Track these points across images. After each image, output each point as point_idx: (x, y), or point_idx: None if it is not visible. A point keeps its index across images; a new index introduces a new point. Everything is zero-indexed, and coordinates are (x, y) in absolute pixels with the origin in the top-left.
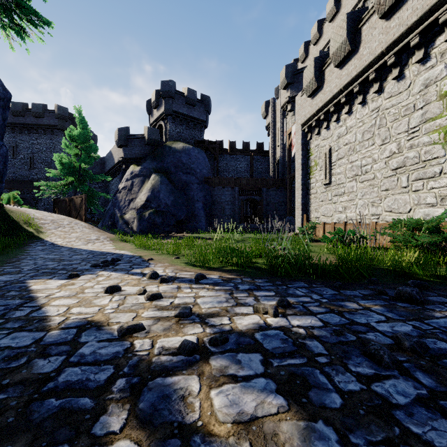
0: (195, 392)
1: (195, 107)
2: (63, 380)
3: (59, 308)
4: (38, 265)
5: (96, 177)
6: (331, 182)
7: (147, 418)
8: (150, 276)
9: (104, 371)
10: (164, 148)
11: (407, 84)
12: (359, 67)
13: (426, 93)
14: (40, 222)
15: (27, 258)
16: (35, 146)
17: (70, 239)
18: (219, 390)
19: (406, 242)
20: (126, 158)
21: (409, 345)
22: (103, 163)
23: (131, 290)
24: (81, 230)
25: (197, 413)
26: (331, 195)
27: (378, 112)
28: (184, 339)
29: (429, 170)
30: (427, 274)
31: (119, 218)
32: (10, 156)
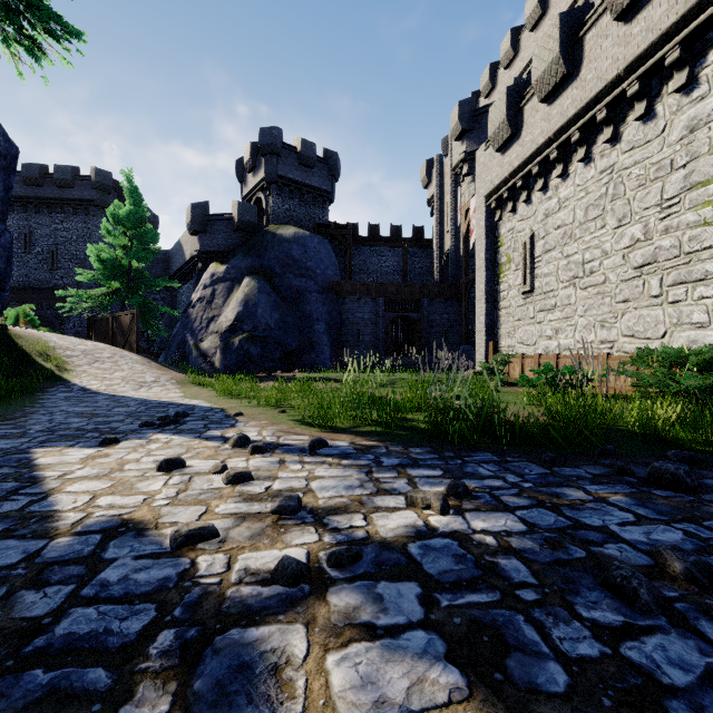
0: (298, 657)
1: (314, 170)
2: (63, 633)
3: (78, 497)
4: (54, 424)
5: (156, 282)
6: (534, 289)
7: (206, 712)
8: (235, 443)
9: (138, 616)
10: (264, 235)
11: (660, 128)
12: (580, 101)
13: (691, 141)
14: (64, 354)
15: (39, 412)
16: (59, 233)
17: (113, 382)
18: (342, 653)
19: (660, 387)
20: (204, 251)
21: (683, 568)
22: (168, 259)
23: (202, 465)
24: (130, 367)
25: (299, 702)
26: (534, 311)
27: (611, 173)
28: (283, 556)
29: (696, 268)
30: (697, 440)
31: (192, 348)
32: (20, 250)
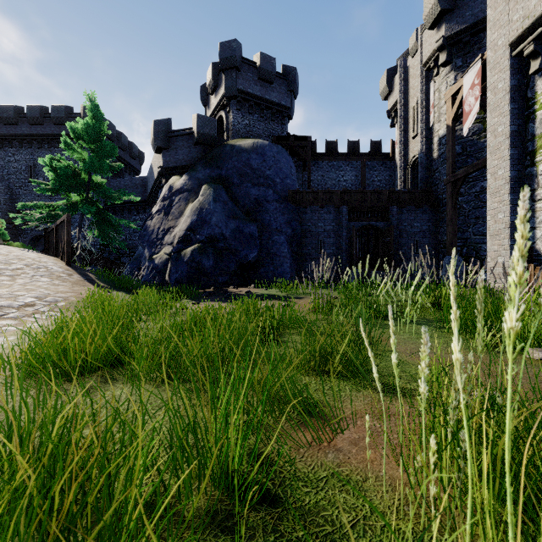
0: None
1: (273, 86)
2: None
3: None
4: None
5: (109, 192)
6: None
7: None
8: None
9: None
10: (223, 147)
11: None
12: None
13: None
14: None
15: None
16: None
17: None
18: None
19: None
20: (167, 167)
21: None
22: (145, 184)
23: None
24: (27, 282)
25: None
26: None
27: None
28: None
29: None
30: None
31: (146, 261)
32: (26, 180)
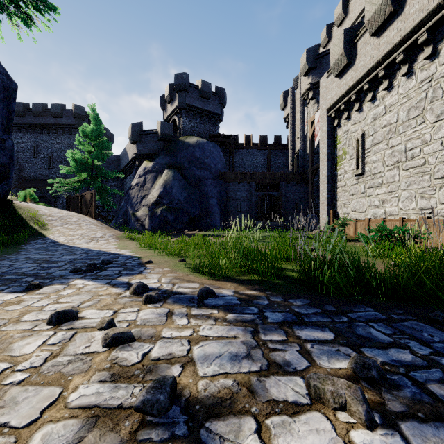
0: None
1: (209, 100)
2: None
3: None
4: (10, 268)
5: (108, 173)
6: (364, 172)
7: None
8: (134, 291)
9: None
10: (177, 143)
11: None
12: (404, 30)
13: None
14: (47, 219)
15: (10, 259)
16: (54, 145)
17: (74, 237)
18: None
19: None
20: (140, 154)
21: None
22: (119, 160)
23: (94, 317)
24: (88, 227)
25: None
26: (364, 188)
27: (430, 82)
28: None
29: None
30: None
31: (131, 216)
32: (31, 156)
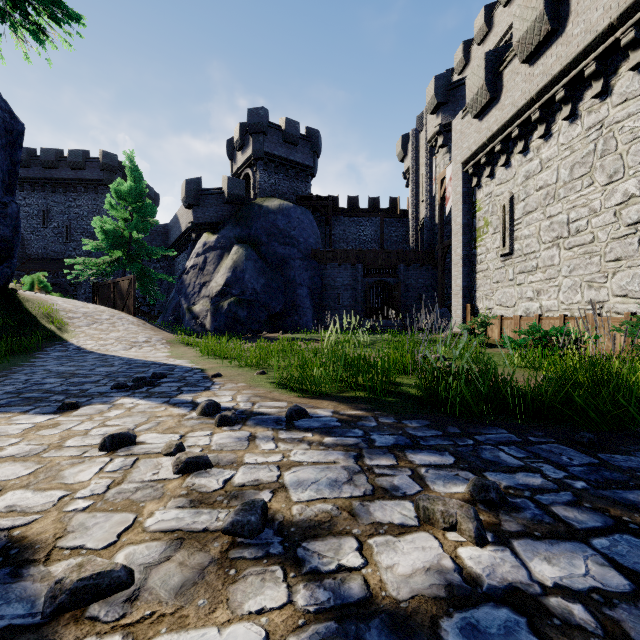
0: None
1: (297, 147)
2: None
3: None
4: (28, 384)
5: (153, 251)
6: (513, 251)
7: None
8: (203, 411)
9: None
10: (252, 207)
11: None
12: (566, 57)
13: None
14: (67, 316)
15: (23, 371)
16: (73, 210)
17: (107, 342)
18: None
19: None
20: (197, 223)
21: None
22: (167, 232)
23: (156, 442)
24: (125, 328)
25: None
26: (513, 273)
27: (600, 129)
28: None
29: None
30: None
31: (185, 311)
32: (39, 225)
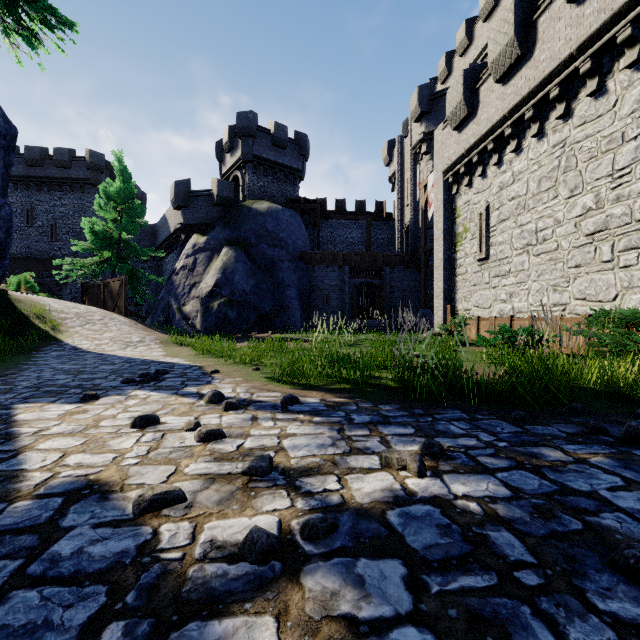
0: None
1: (285, 151)
2: None
3: (48, 455)
4: (41, 380)
5: (143, 252)
6: (489, 256)
7: None
8: (210, 399)
9: (85, 602)
10: (241, 209)
11: (611, 103)
12: (533, 80)
13: None
14: (59, 316)
15: (30, 369)
16: (58, 209)
17: (102, 342)
18: None
19: (617, 346)
20: (187, 224)
21: None
22: (155, 232)
23: (176, 422)
24: (118, 329)
25: None
26: (489, 276)
27: (563, 147)
28: (252, 528)
29: None
30: None
31: (175, 312)
32: (23, 224)
